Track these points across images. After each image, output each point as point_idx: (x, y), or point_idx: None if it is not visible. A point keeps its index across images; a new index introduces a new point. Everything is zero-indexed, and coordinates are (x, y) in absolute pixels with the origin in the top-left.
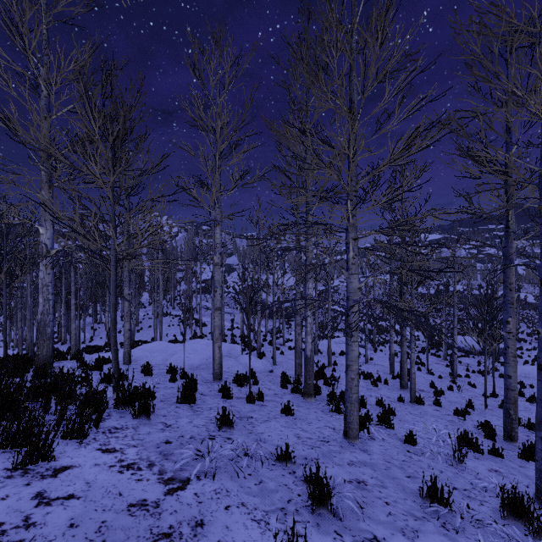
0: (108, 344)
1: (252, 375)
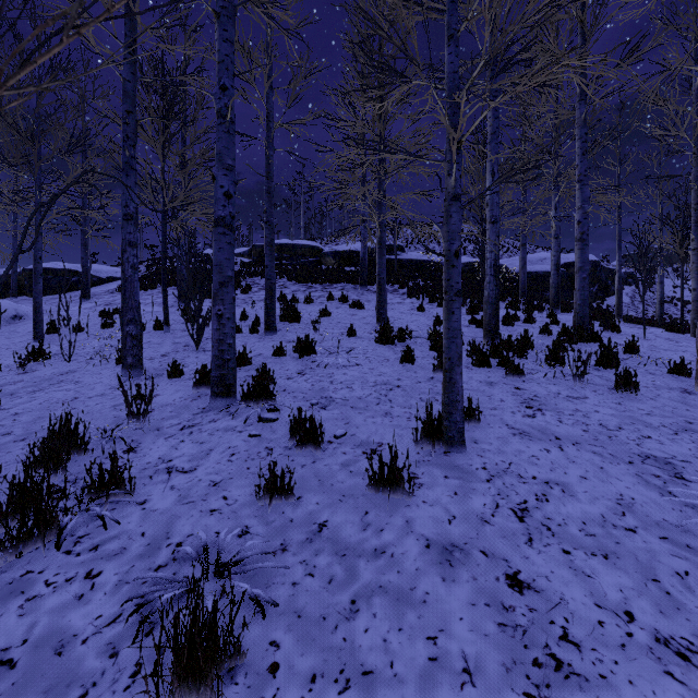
0: None
1: (631, 347)
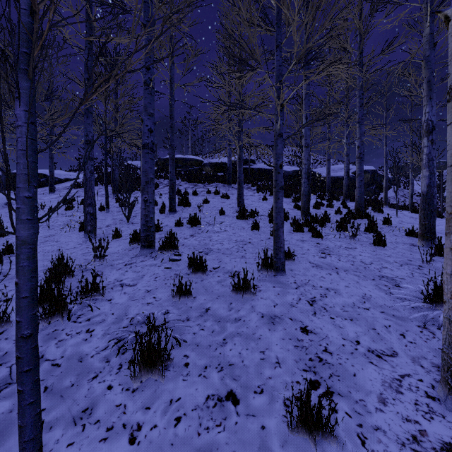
0: None
1: (387, 221)
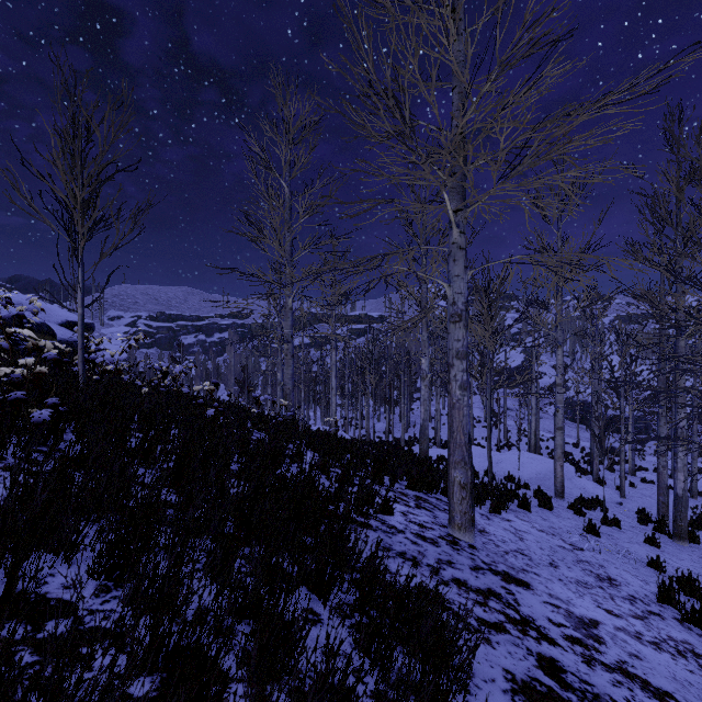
0: (414, 439)
1: (597, 502)
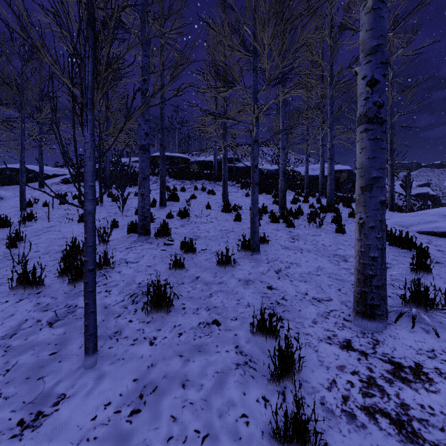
0: None
1: (351, 214)
